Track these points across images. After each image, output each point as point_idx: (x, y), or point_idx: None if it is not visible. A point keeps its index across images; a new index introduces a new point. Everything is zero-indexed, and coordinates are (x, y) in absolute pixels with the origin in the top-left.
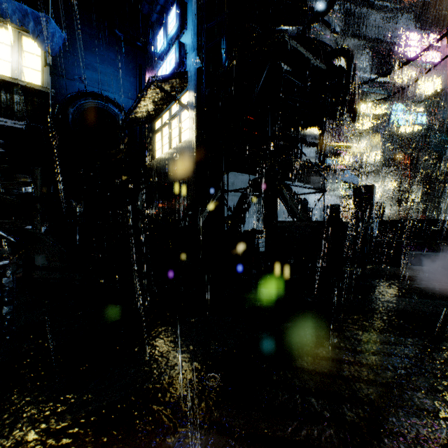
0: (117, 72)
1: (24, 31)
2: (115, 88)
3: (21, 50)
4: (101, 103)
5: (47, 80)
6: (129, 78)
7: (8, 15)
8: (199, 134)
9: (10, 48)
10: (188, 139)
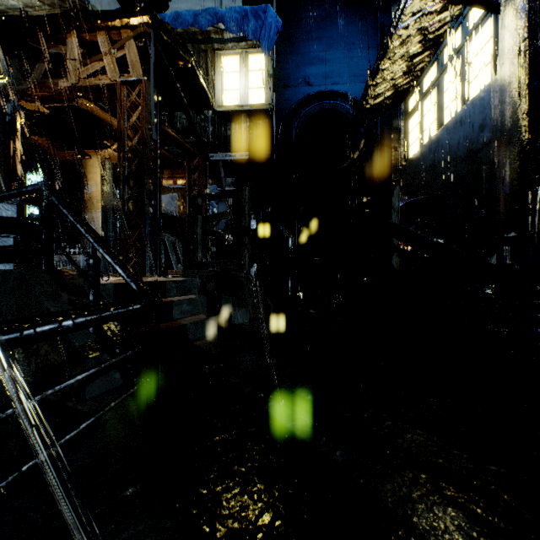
0: (348, 52)
1: (250, 48)
2: (346, 76)
3: (247, 71)
4: (328, 102)
5: (270, 95)
6: (365, 52)
7: (231, 27)
8: (534, 42)
9: (238, 75)
10: (491, 82)
